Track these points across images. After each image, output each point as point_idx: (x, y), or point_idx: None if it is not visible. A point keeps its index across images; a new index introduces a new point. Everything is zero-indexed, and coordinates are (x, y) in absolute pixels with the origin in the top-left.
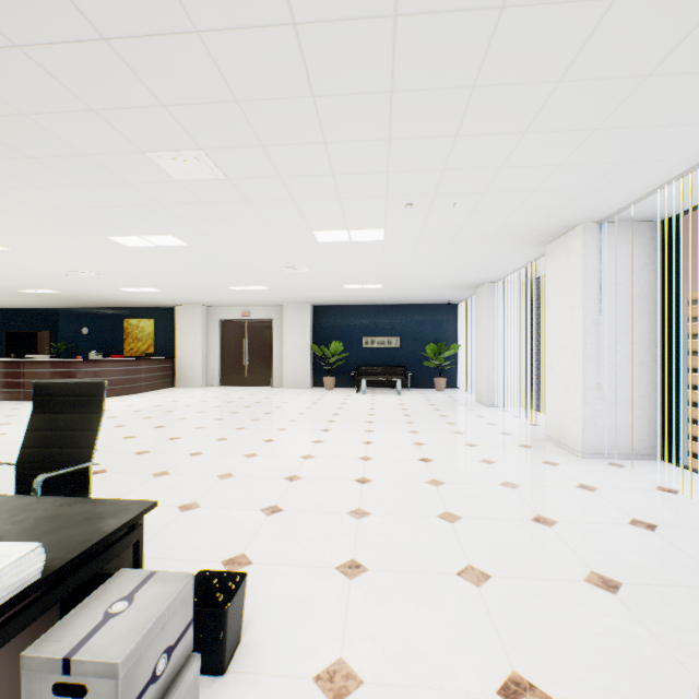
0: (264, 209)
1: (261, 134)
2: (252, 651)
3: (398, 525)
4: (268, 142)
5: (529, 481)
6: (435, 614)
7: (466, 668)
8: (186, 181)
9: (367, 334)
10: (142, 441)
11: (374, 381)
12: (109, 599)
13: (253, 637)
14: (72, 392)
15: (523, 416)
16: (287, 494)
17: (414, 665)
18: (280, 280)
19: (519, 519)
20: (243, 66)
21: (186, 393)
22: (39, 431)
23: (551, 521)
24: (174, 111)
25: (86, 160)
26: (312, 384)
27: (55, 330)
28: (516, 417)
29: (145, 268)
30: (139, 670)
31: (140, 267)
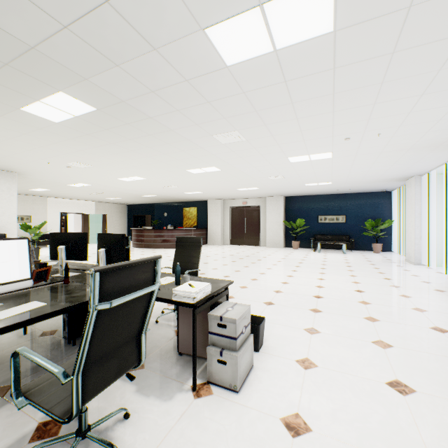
0: (262, 150)
1: (265, 121)
2: (268, 348)
3: (338, 318)
4: (268, 123)
5: (435, 309)
6: (356, 353)
7: (370, 373)
8: (226, 144)
9: (321, 214)
10: (200, 269)
11: (325, 244)
12: (225, 307)
13: (268, 344)
14: (189, 241)
15: (445, 272)
16: (276, 298)
17: (343, 366)
18: (266, 183)
19: (420, 326)
20: (260, 99)
21: (213, 248)
22: (179, 256)
23: (444, 330)
24: (228, 119)
25: (188, 141)
26: (284, 245)
27: (152, 214)
28: (438, 273)
29: (198, 182)
30: (239, 326)
31: (196, 182)
